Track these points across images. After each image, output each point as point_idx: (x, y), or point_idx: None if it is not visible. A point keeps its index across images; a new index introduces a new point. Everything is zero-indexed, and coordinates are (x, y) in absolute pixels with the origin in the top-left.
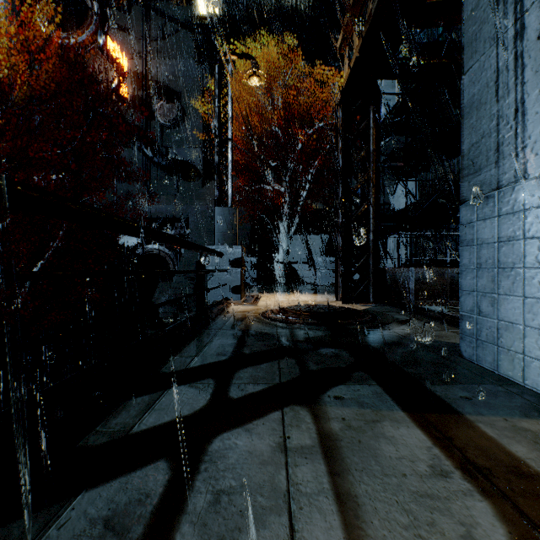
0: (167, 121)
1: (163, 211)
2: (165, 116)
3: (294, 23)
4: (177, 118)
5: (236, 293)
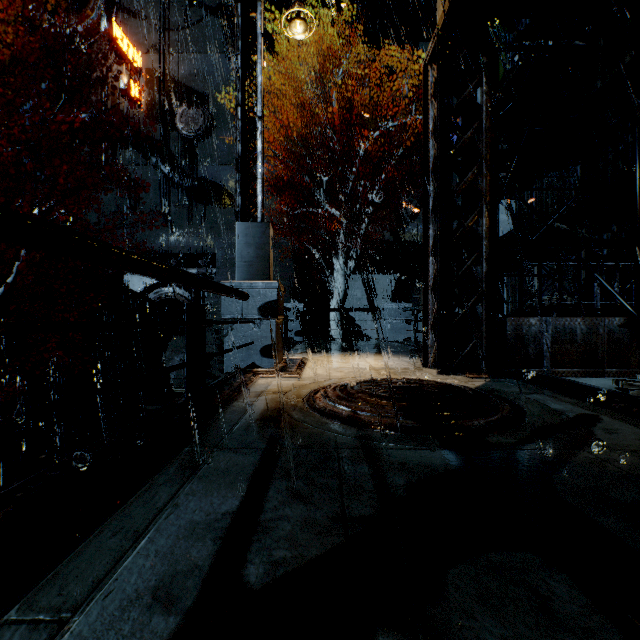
0: (191, 131)
1: (184, 244)
2: (189, 126)
3: (352, 4)
4: (203, 128)
5: (269, 356)
